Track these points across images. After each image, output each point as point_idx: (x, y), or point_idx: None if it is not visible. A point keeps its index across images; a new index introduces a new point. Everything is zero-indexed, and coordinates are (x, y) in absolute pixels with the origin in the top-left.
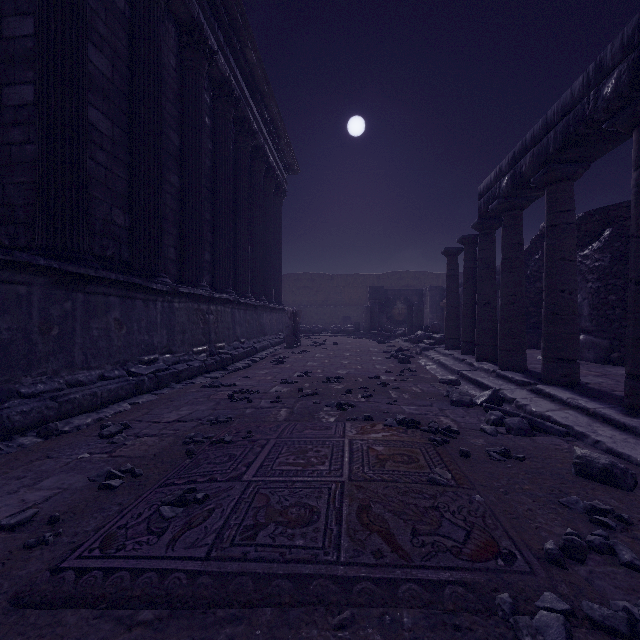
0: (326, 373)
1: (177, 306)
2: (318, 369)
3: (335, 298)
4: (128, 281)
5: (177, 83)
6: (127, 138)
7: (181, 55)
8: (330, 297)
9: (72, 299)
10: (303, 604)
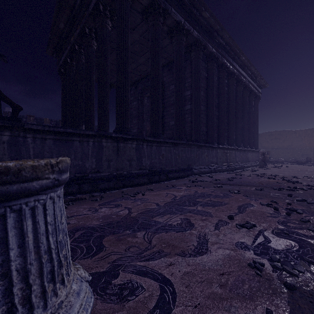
0: (272, 174)
1: (218, 151)
2: (270, 173)
3: (297, 143)
4: (209, 145)
5: (217, 84)
6: (206, 108)
7: (218, 74)
8: (293, 143)
9: (199, 150)
10: (247, 186)
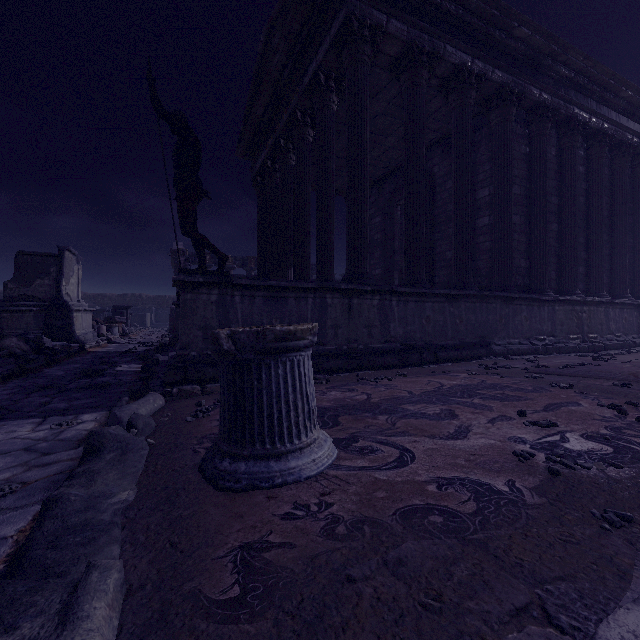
0: None
1: (557, 308)
2: None
3: None
4: (530, 297)
5: (556, 163)
6: (527, 219)
7: (559, 143)
8: None
9: (508, 308)
10: (599, 378)
